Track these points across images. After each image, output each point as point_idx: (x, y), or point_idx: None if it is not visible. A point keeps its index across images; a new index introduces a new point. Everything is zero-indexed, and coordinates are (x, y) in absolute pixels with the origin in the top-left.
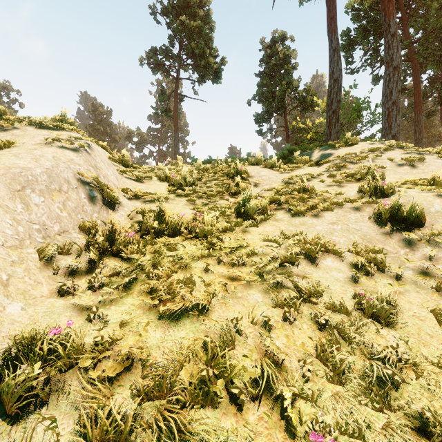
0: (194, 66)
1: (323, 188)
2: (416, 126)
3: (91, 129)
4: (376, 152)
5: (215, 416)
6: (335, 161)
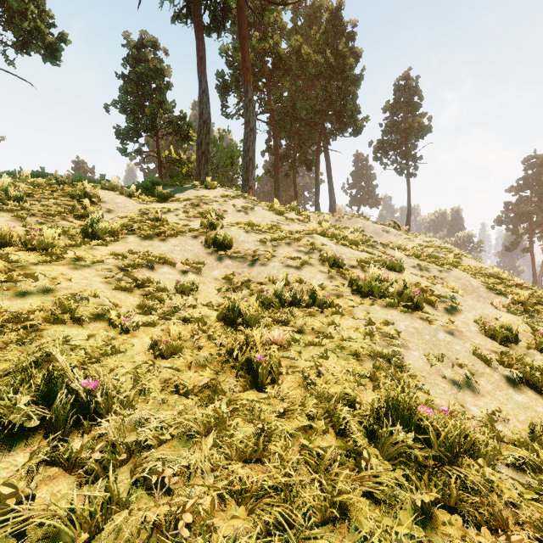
0: (7, 21)
1: (176, 220)
2: (275, 184)
3: None
4: (227, 198)
5: (64, 327)
6: (194, 200)
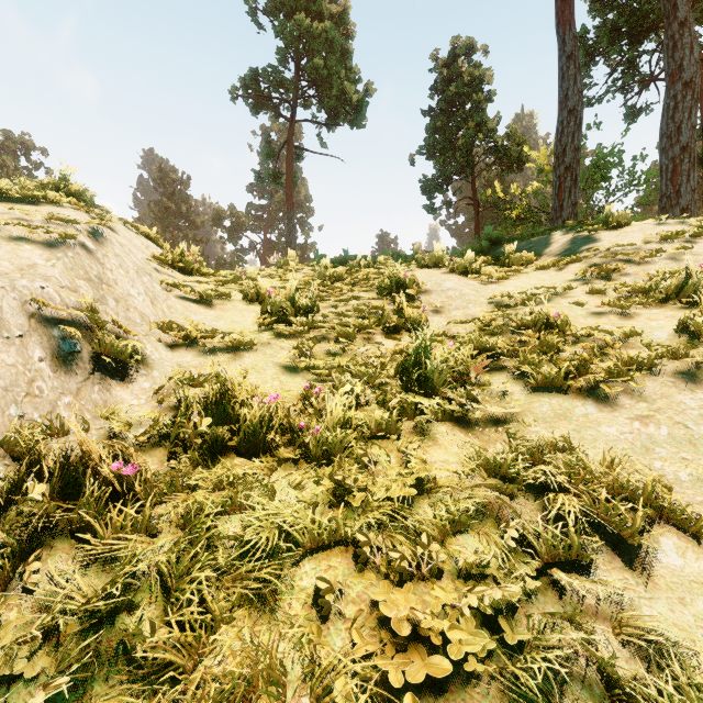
0: (320, 99)
1: (585, 318)
2: None
3: (157, 208)
4: (677, 241)
5: None
6: (593, 258)
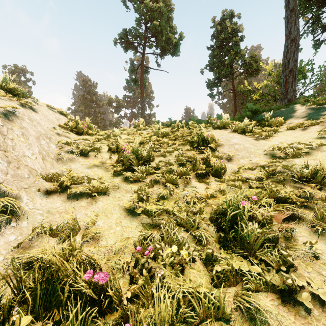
0: (157, 43)
1: None
2: None
3: (82, 98)
4: None
5: None
6: None
